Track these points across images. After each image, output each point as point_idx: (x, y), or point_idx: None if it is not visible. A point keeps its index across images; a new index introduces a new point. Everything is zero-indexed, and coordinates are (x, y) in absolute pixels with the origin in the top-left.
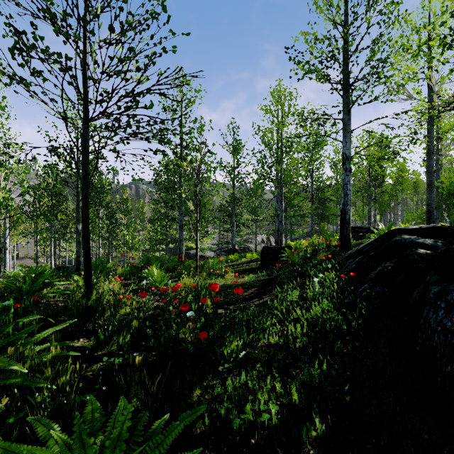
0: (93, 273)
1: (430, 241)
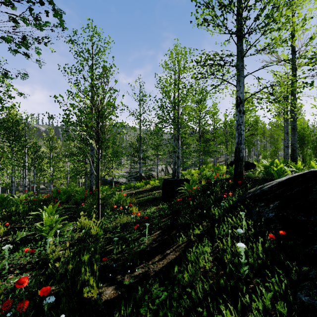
0: None
1: None
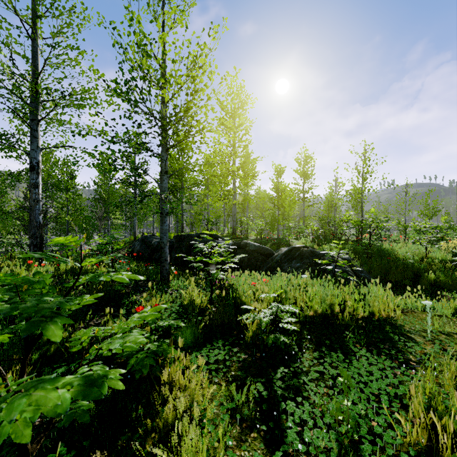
0: None
1: None
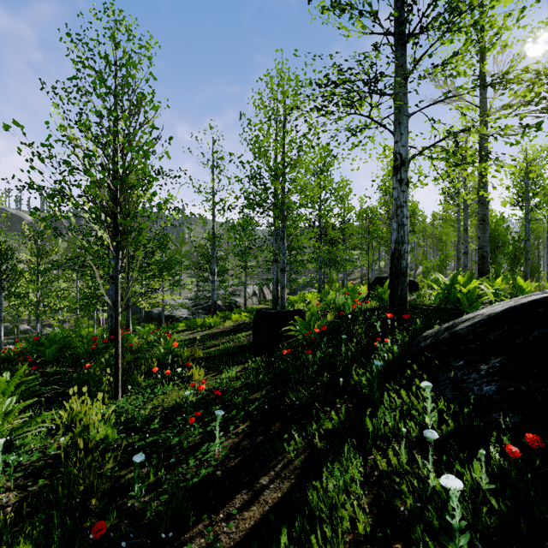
0: None
1: None
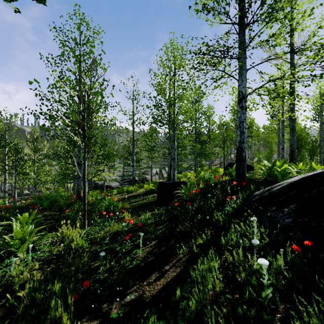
0: None
1: None
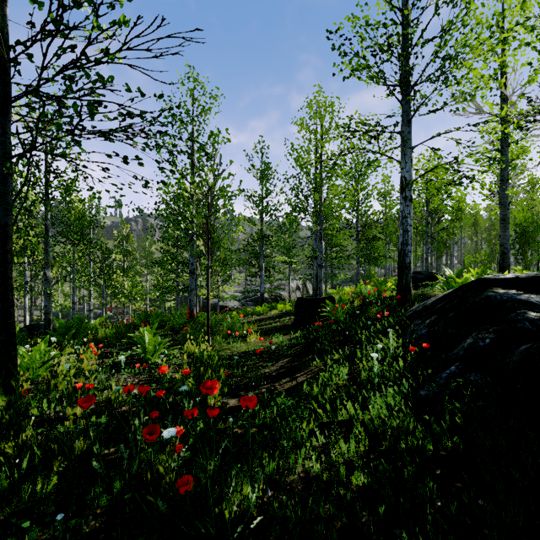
0: (63, 338)
1: (537, 298)
